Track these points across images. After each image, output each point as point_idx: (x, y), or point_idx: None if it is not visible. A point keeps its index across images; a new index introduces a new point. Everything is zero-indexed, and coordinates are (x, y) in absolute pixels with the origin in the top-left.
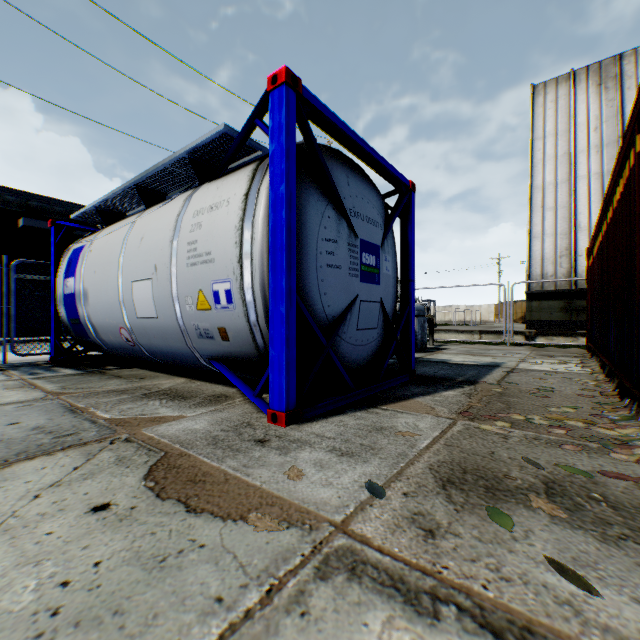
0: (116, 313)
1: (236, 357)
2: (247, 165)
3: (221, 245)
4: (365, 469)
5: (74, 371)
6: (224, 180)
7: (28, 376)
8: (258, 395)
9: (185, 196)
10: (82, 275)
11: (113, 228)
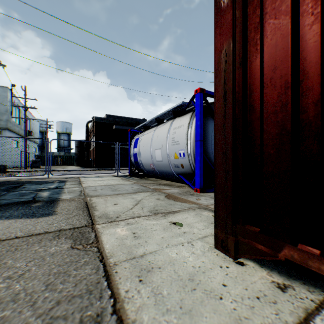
0: (149, 159)
1: (186, 173)
2: (189, 112)
3: (181, 139)
4: None
5: (137, 178)
6: (182, 118)
7: (126, 178)
8: (192, 184)
9: (170, 122)
10: (139, 147)
11: (148, 132)
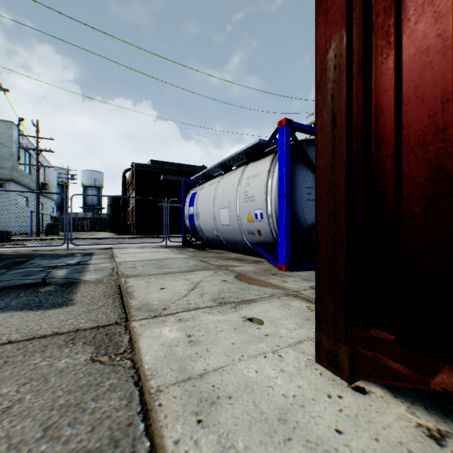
0: (212, 223)
1: (265, 243)
2: (269, 155)
3: (258, 193)
4: (312, 284)
5: (193, 249)
6: (259, 162)
7: (178, 250)
8: (274, 259)
9: (242, 169)
10: (196, 206)
11: (209, 183)
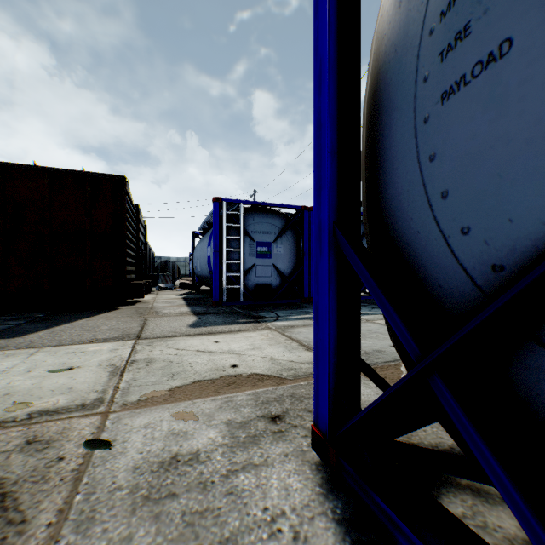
0: None
1: None
2: None
3: None
4: (127, 457)
5: None
6: None
7: None
8: None
9: None
10: None
11: None
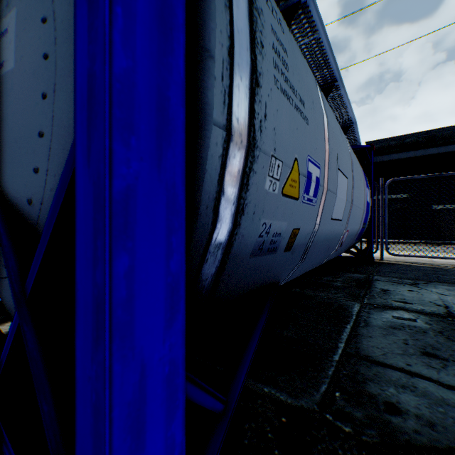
0: None
1: None
2: None
3: None
4: None
5: None
6: None
7: None
8: None
9: None
10: None
11: None
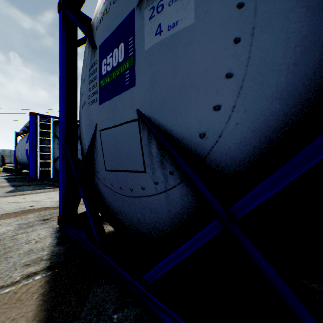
0: None
1: None
2: None
3: None
4: None
5: None
6: None
7: None
8: None
9: None
10: None
11: None
